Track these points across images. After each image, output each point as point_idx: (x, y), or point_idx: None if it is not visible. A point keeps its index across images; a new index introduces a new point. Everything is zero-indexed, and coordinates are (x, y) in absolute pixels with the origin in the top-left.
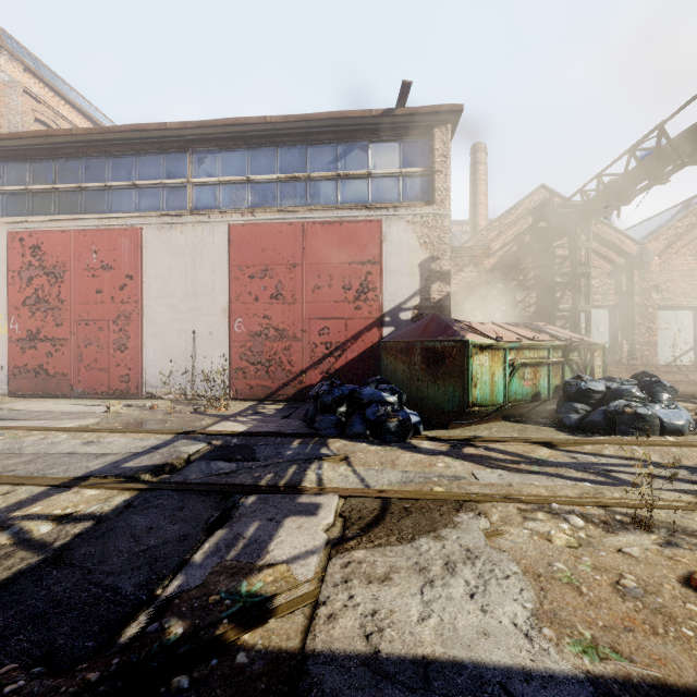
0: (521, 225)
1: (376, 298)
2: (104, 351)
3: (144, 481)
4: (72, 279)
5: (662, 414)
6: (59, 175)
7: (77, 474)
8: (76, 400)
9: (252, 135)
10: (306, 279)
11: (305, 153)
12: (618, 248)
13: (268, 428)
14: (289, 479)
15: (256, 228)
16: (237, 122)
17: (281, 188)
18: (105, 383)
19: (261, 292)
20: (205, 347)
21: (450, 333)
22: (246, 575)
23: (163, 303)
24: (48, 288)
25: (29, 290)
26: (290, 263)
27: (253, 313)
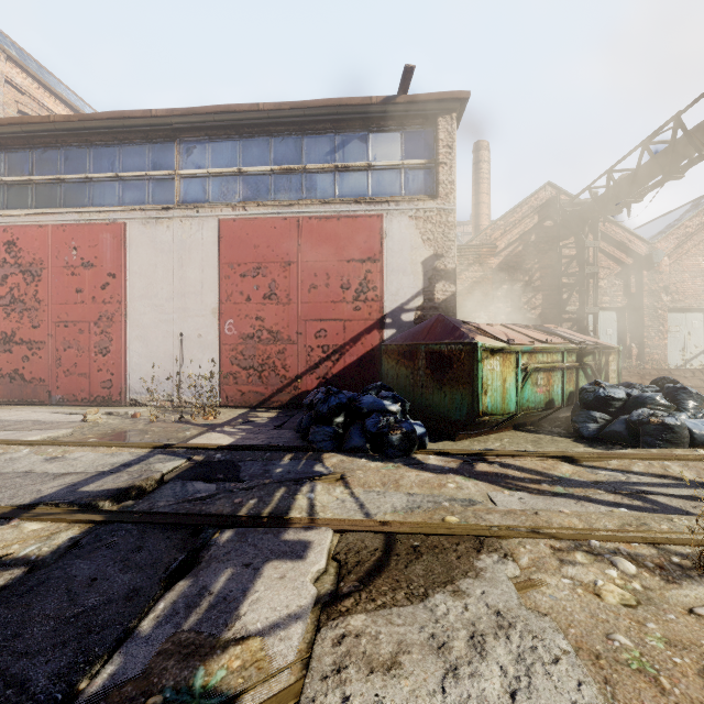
0: (526, 224)
1: (376, 299)
2: (84, 354)
3: (101, 511)
4: (50, 277)
5: (691, 424)
6: (36, 166)
7: (24, 500)
8: (54, 407)
9: (243, 124)
10: (302, 278)
11: (301, 143)
12: (626, 248)
13: (257, 440)
14: (275, 507)
15: (248, 223)
16: (228, 109)
17: (275, 181)
18: (85, 390)
19: (254, 291)
20: (193, 351)
21: (457, 335)
22: (205, 657)
23: (149, 303)
24: (24, 287)
25: (4, 289)
26: (284, 260)
27: (244, 314)
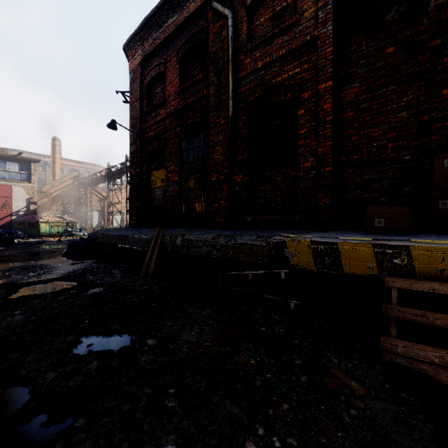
0: (69, 182)
1: (10, 208)
2: None
3: None
4: None
5: (79, 233)
6: None
7: None
8: None
9: None
10: None
11: None
12: (101, 194)
13: None
14: None
15: None
16: None
17: None
18: None
19: None
20: None
21: (35, 219)
22: None
23: None
24: None
25: None
26: None
27: None
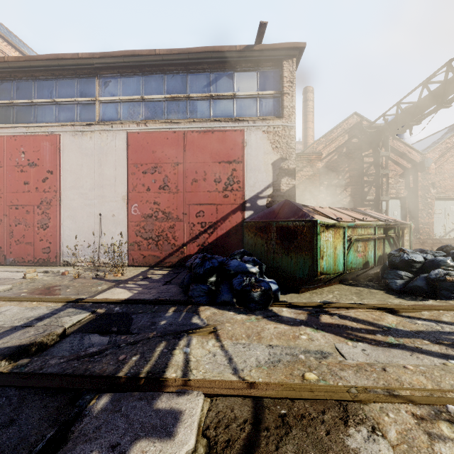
0: (340, 141)
1: (239, 189)
2: (30, 229)
3: None
4: (5, 173)
5: None
6: None
7: None
8: (8, 267)
9: (145, 64)
10: (186, 174)
11: (186, 78)
12: (407, 157)
13: (149, 295)
14: (153, 364)
15: (148, 135)
16: (133, 53)
17: (167, 105)
18: (31, 254)
19: (152, 184)
20: (109, 226)
21: (300, 215)
22: None
23: (77, 192)
24: None
25: None
26: (174, 161)
27: (145, 200)
